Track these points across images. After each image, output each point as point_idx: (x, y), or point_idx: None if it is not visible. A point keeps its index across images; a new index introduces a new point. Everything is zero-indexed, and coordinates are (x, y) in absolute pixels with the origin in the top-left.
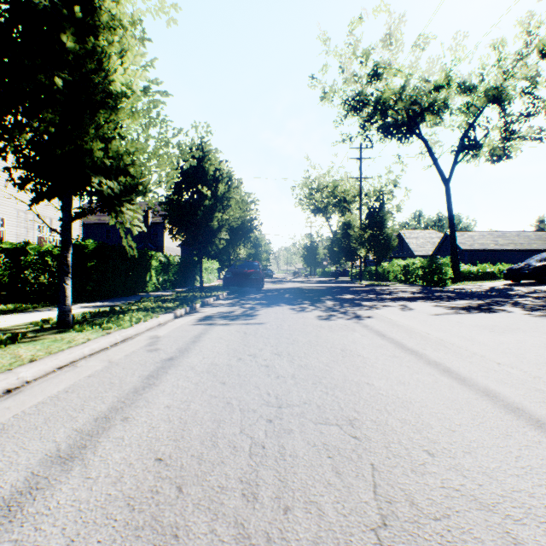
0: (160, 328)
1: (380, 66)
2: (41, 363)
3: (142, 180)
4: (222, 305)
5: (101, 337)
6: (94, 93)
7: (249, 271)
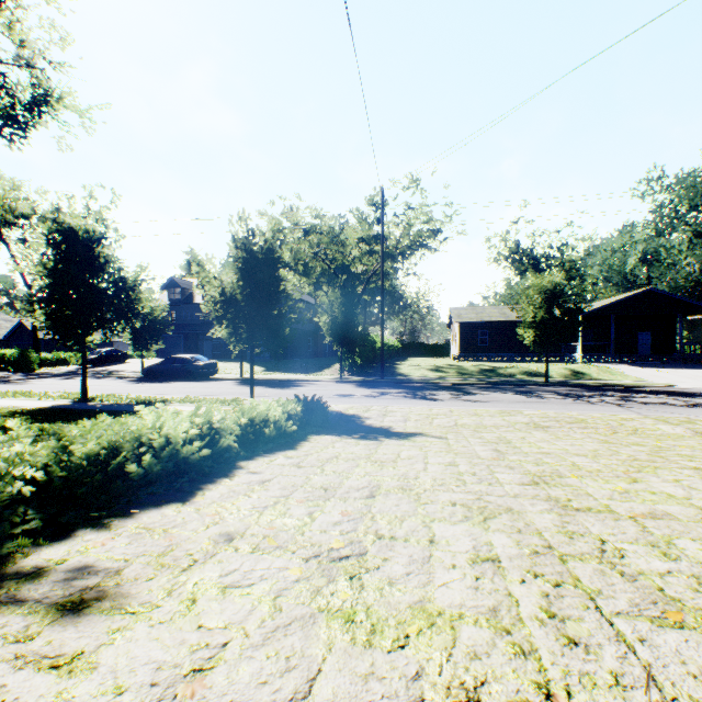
0: None
1: None
2: None
3: None
4: None
5: None
6: None
7: None
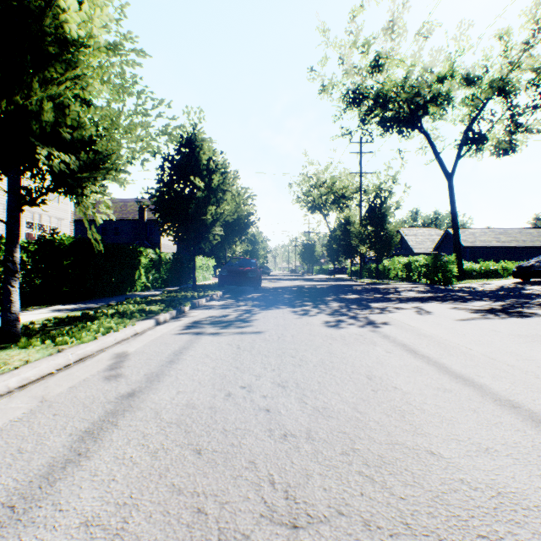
0: (135, 339)
1: (382, 56)
2: None
3: (109, 155)
4: (214, 307)
5: (46, 358)
6: (46, 43)
7: (246, 269)
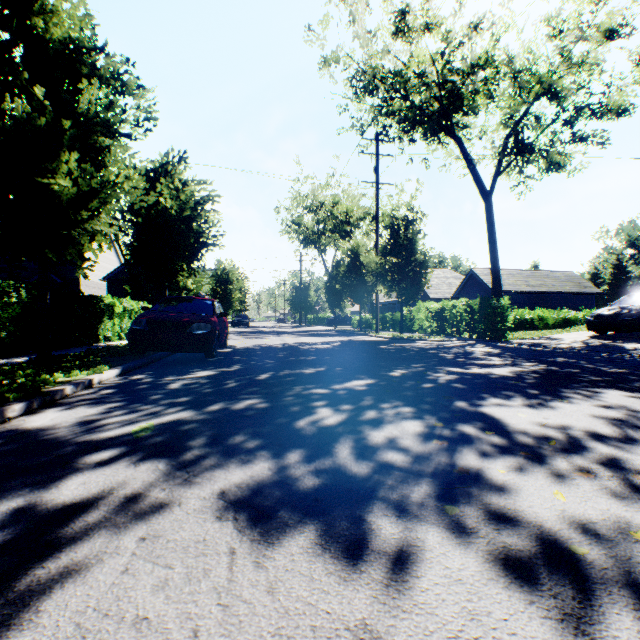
0: None
1: (411, 10)
2: None
3: None
4: None
5: None
6: None
7: (188, 317)
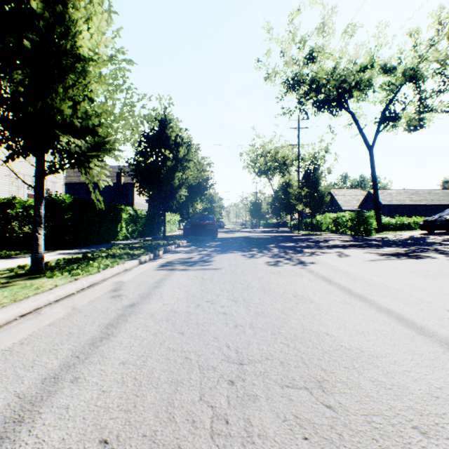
0: (126, 273)
1: (315, 50)
2: (1, 312)
3: (109, 138)
4: (182, 252)
5: (69, 283)
6: (64, 58)
7: (205, 223)
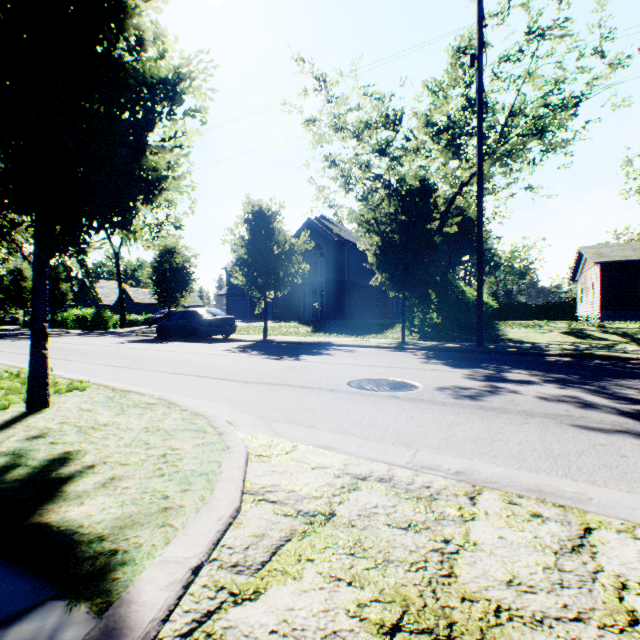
0: None
1: None
2: None
3: None
4: None
5: None
6: None
7: None
